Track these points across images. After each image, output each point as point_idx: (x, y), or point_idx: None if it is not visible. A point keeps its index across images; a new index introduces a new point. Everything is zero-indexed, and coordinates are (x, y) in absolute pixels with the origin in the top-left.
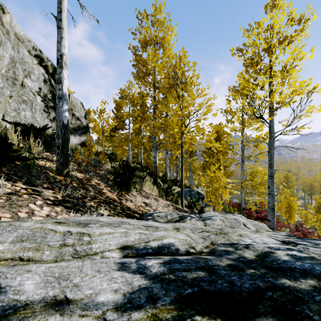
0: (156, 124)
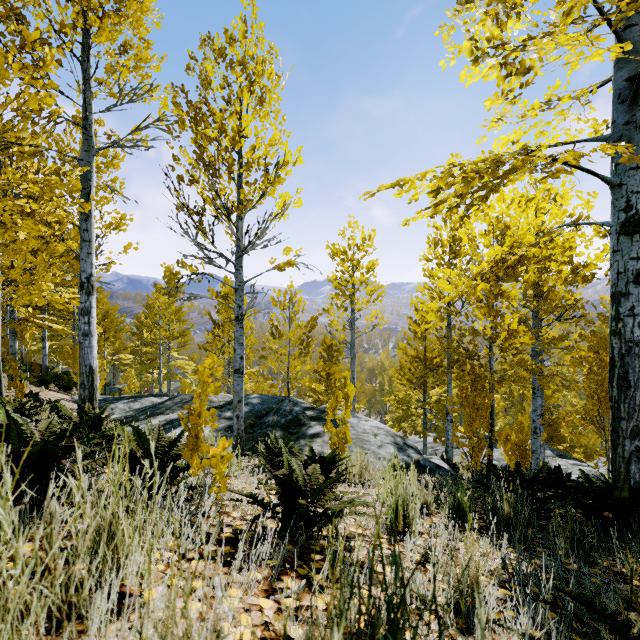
0: None
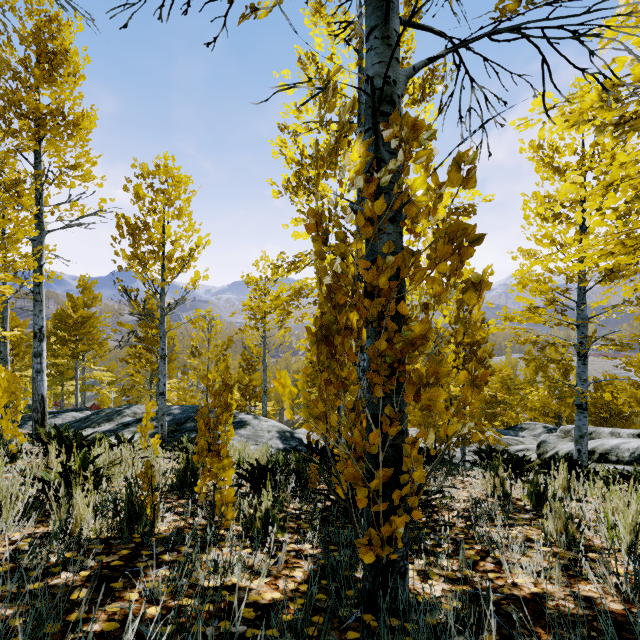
0: None
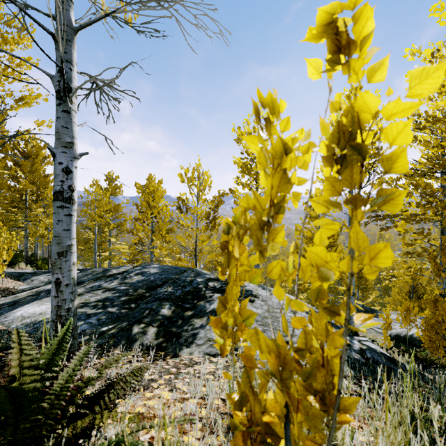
0: (31, 231)
